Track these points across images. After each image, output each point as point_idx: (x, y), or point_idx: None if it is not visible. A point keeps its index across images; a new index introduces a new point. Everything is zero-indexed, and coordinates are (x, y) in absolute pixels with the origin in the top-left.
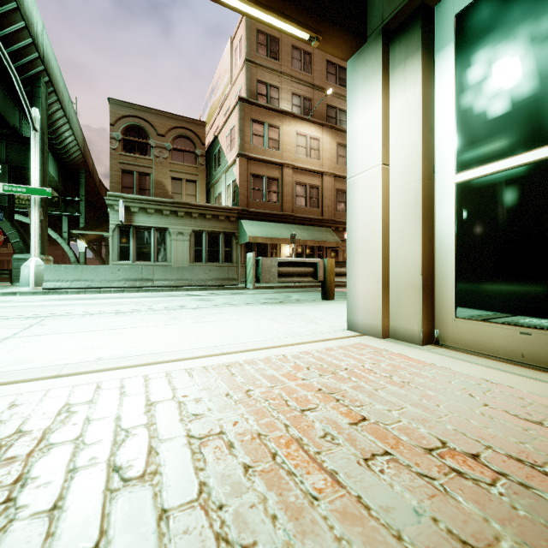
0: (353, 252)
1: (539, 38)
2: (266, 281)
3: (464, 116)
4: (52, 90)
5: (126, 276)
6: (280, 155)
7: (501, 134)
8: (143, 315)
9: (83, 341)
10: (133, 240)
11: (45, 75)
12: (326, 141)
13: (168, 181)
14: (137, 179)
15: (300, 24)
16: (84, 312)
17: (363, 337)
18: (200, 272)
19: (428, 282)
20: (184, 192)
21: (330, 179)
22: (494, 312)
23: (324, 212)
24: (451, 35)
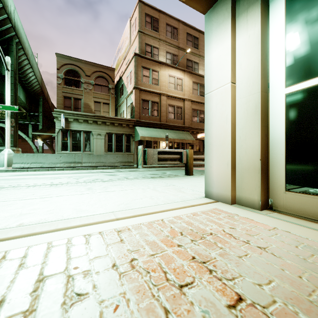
0: (209, 144)
1: None
2: (150, 163)
3: (293, 45)
4: (21, 47)
5: (65, 160)
6: (159, 88)
7: None
8: (68, 186)
9: (17, 208)
10: (70, 138)
11: (16, 38)
12: (186, 80)
13: (92, 103)
14: (73, 102)
15: None
16: (30, 184)
17: (217, 203)
18: (111, 158)
19: (264, 165)
20: (102, 110)
21: (188, 103)
22: (317, 187)
23: (185, 122)
24: None
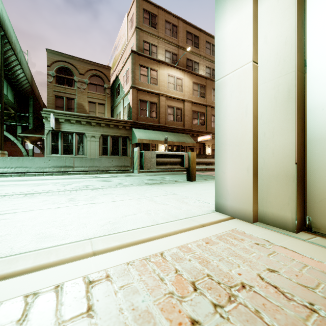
0: (221, 143)
1: None
2: (148, 168)
3: None
4: (7, 41)
5: (54, 165)
6: (158, 88)
7: None
8: (46, 196)
9: None
10: (60, 140)
11: (1, 31)
12: (186, 81)
13: (86, 103)
14: (65, 102)
15: None
16: None
17: (234, 221)
18: (106, 162)
19: (301, 171)
20: (97, 111)
21: (188, 104)
22: None
23: (185, 125)
24: None
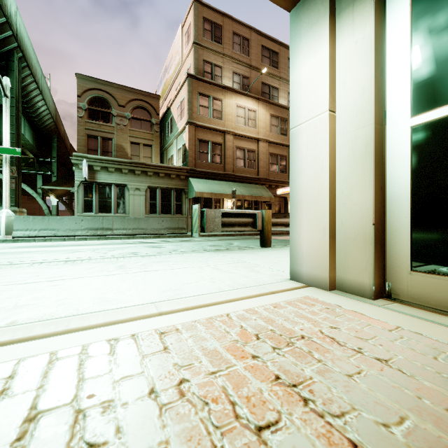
0: (296, 202)
1: None
2: (210, 230)
3: (422, 54)
4: (26, 65)
5: (88, 226)
6: (223, 123)
7: None
8: (91, 264)
9: (10, 296)
10: (95, 194)
11: (19, 51)
12: (261, 113)
13: (127, 145)
14: (101, 143)
15: None
16: (34, 261)
17: (309, 289)
18: (154, 222)
19: (379, 233)
20: (141, 154)
21: (264, 144)
22: None
23: (259, 172)
24: None
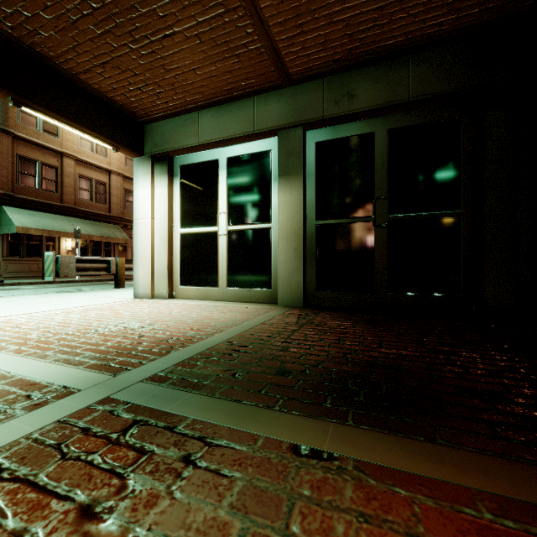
0: (137, 258)
1: (201, 192)
2: (65, 274)
3: (183, 208)
4: None
5: None
6: (59, 143)
7: (192, 219)
8: None
9: None
10: None
11: None
12: None
13: None
14: None
15: (108, 143)
16: None
17: (142, 299)
18: None
19: (170, 273)
20: None
21: (118, 178)
22: (191, 283)
23: (112, 209)
24: (179, 173)
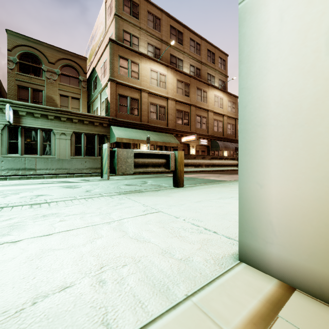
0: (255, 125)
1: None
2: (122, 171)
3: None
4: None
5: (9, 166)
6: (139, 83)
7: None
8: None
9: None
10: (21, 137)
11: None
12: (170, 77)
13: (57, 97)
14: (31, 93)
15: None
16: None
17: (304, 308)
18: (77, 163)
19: None
20: (70, 105)
21: (172, 102)
22: None
23: (168, 124)
24: None
